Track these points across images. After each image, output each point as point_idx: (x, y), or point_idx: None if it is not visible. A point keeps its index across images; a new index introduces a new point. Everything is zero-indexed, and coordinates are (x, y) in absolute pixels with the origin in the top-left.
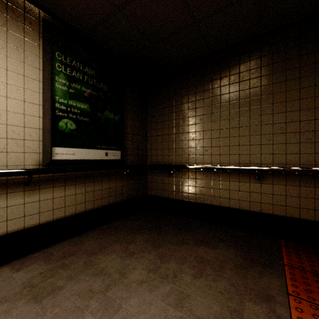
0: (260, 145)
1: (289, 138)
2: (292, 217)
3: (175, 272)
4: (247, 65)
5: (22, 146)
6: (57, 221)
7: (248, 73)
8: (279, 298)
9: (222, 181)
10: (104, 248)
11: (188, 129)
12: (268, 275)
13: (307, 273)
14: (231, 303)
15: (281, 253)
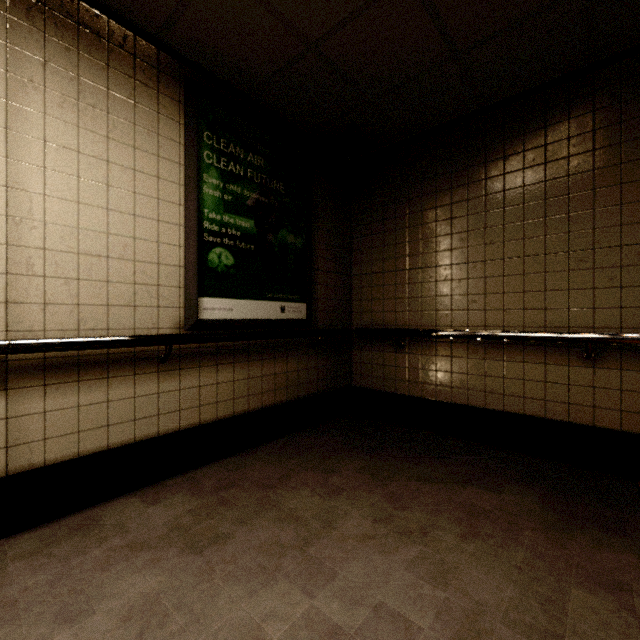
0: (592, 289)
1: None
2: None
3: (423, 527)
4: (564, 128)
5: (156, 296)
6: (205, 426)
7: (565, 144)
8: (639, 589)
9: (507, 362)
10: (287, 478)
11: (436, 260)
12: (614, 547)
13: None
14: (540, 587)
15: None
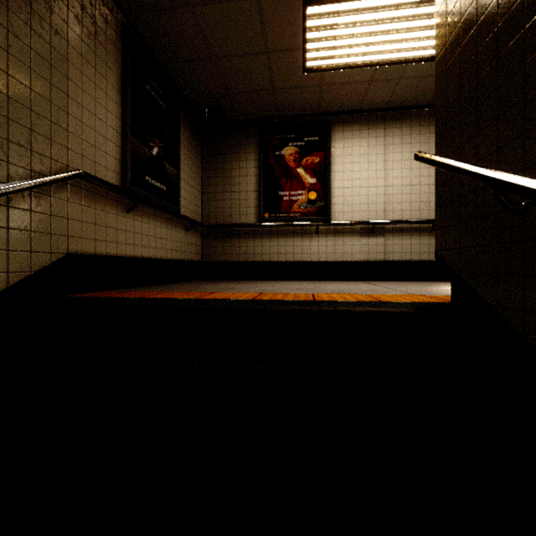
0: None
1: None
2: None
3: None
4: None
5: (427, 206)
6: None
7: None
8: None
9: None
10: None
11: None
12: None
13: None
14: None
15: None
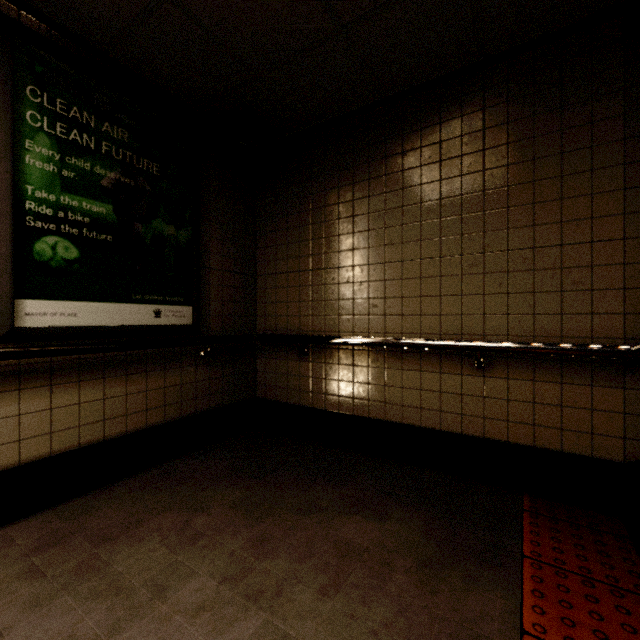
0: (482, 295)
1: (541, 282)
2: (547, 449)
3: (281, 583)
4: (457, 125)
5: None
6: (31, 466)
7: (458, 142)
8: None
9: (405, 370)
10: (138, 524)
11: (339, 260)
12: (485, 585)
13: (570, 576)
14: None
15: (520, 529)
